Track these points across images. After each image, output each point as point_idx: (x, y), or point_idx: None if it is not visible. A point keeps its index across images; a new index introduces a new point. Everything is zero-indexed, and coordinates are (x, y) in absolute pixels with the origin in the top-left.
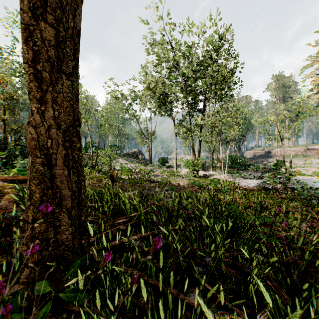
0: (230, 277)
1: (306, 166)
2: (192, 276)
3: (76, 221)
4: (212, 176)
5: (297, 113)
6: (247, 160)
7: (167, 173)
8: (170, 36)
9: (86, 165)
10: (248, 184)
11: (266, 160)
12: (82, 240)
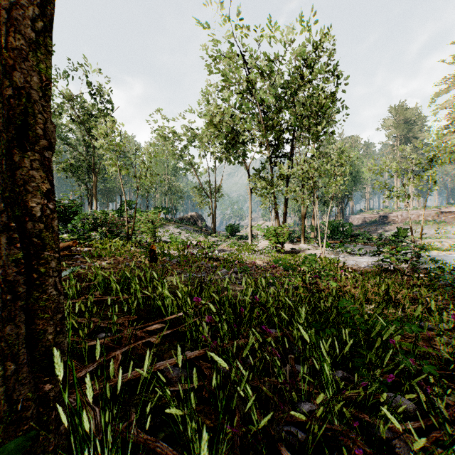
0: (351, 449)
1: (439, 237)
2: (276, 449)
3: (22, 348)
4: (304, 251)
5: (432, 158)
6: (354, 229)
7: (238, 247)
8: (242, 44)
9: (119, 234)
10: (358, 262)
11: (381, 229)
12: (45, 384)
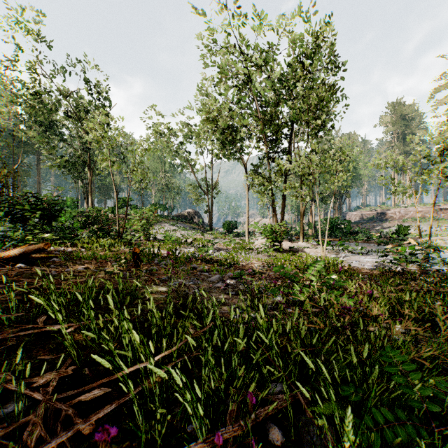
0: None
1: (440, 234)
2: None
3: None
4: (303, 249)
5: (442, 151)
6: (352, 225)
7: (235, 245)
8: (239, 34)
9: (109, 233)
10: (362, 263)
11: (379, 225)
12: None
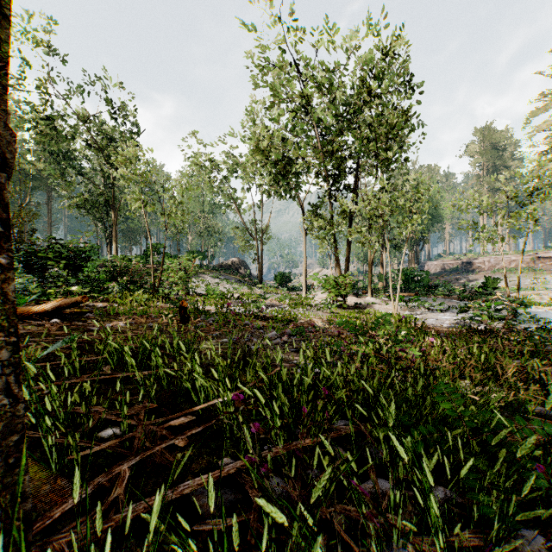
0: None
1: (537, 288)
2: None
3: None
4: (371, 306)
5: (532, 191)
6: (431, 278)
7: (290, 301)
8: (296, 51)
9: (143, 286)
10: (440, 321)
11: (464, 278)
12: None
